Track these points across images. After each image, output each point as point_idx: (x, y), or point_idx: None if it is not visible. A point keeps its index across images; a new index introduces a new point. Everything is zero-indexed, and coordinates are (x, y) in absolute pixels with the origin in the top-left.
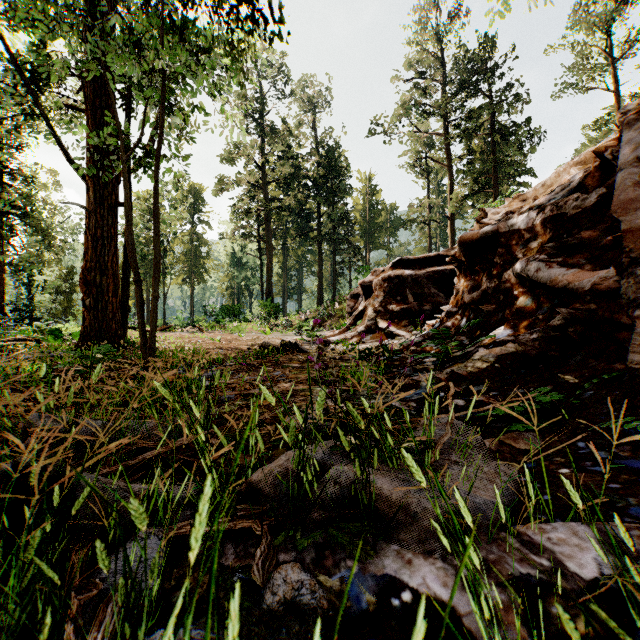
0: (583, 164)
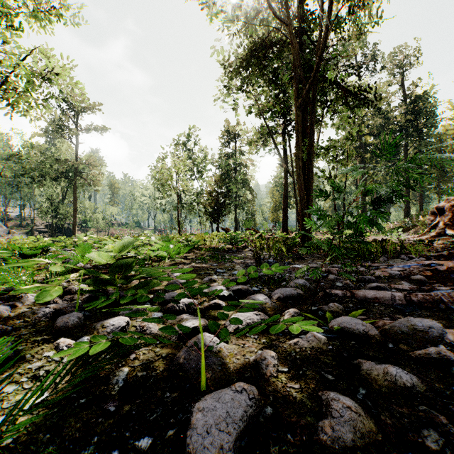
0: None
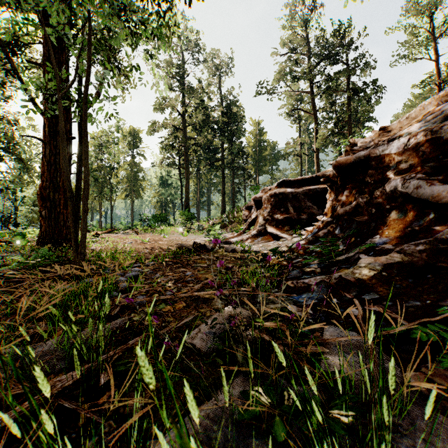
0: None
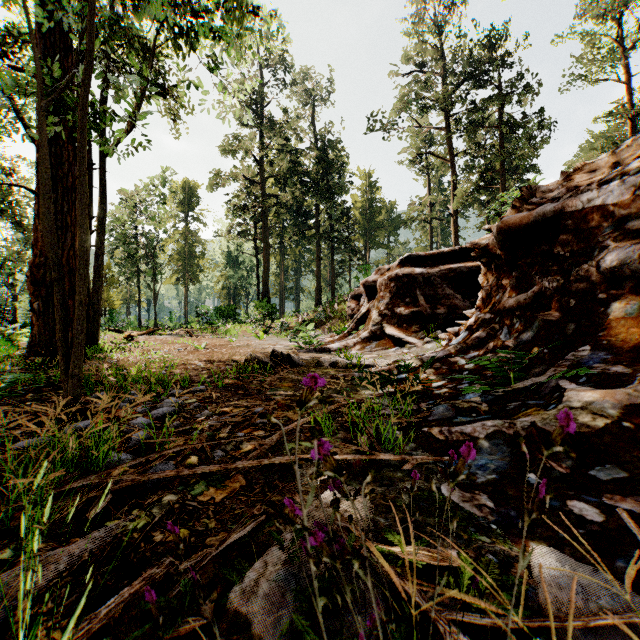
0: None
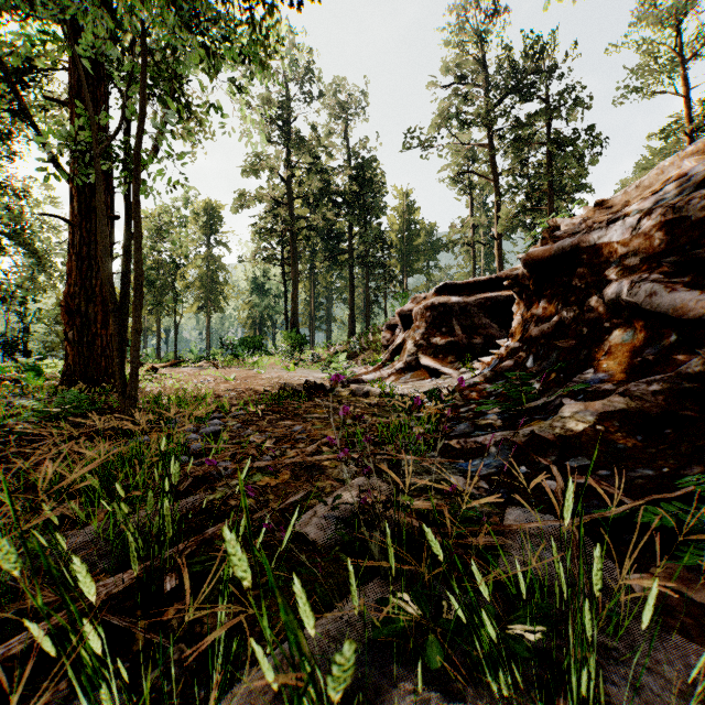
0: (700, 154)
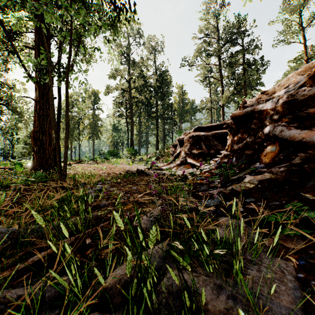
0: (303, 72)
